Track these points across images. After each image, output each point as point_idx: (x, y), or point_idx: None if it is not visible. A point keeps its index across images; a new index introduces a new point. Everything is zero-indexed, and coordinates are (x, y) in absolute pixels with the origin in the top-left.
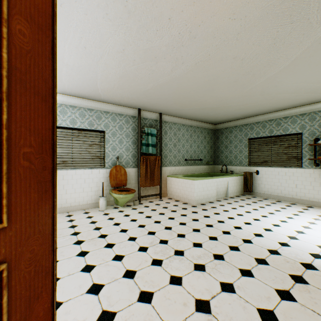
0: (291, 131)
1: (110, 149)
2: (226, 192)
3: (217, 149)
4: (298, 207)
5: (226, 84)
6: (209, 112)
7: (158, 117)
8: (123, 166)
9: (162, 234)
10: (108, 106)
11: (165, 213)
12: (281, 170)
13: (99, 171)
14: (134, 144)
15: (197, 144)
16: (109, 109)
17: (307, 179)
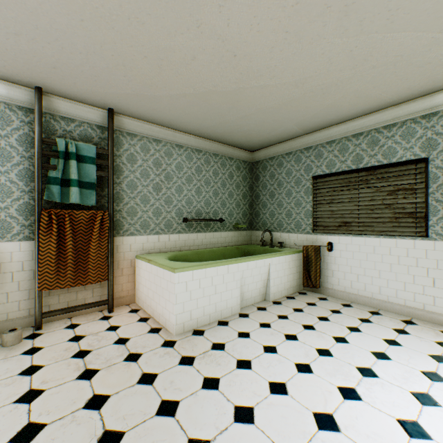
0: (402, 156)
1: None
2: (266, 290)
3: (256, 199)
4: (426, 336)
5: None
6: (225, 111)
7: (107, 120)
8: None
9: None
10: None
11: (43, 395)
12: (380, 243)
13: None
14: (29, 179)
15: (213, 189)
16: None
17: (441, 266)
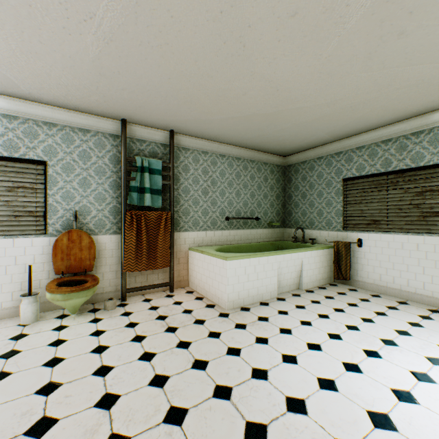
0: (429, 160)
1: (59, 197)
2: (299, 280)
3: (288, 199)
4: None
5: (273, 28)
6: (264, 127)
7: (168, 139)
8: (89, 231)
9: (64, 435)
10: (52, 110)
11: (147, 338)
12: (408, 240)
13: (32, 242)
14: (116, 188)
15: (250, 191)
16: (54, 117)
17: None
